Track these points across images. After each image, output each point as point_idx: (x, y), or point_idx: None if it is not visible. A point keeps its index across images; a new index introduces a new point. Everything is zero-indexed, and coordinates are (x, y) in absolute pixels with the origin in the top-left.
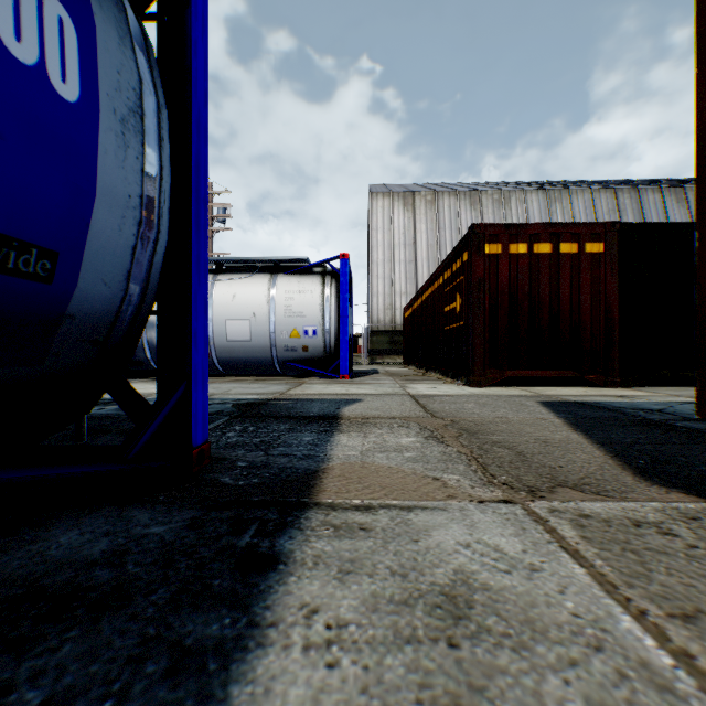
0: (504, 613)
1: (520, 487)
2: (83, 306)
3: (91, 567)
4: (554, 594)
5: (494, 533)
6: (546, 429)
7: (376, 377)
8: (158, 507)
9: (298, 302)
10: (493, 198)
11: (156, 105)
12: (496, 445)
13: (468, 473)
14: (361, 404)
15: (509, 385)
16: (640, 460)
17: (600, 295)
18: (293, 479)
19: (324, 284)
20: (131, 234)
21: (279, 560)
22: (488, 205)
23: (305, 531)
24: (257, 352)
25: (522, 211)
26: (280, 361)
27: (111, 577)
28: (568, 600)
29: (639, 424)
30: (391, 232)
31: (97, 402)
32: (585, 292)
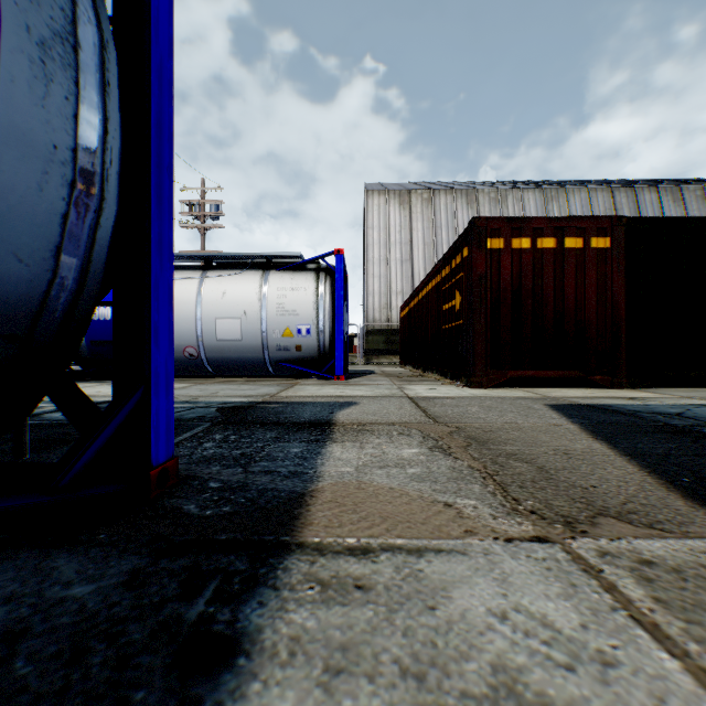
0: None
1: (552, 516)
2: None
3: None
4: None
5: (536, 593)
6: (563, 437)
7: (372, 378)
8: (93, 552)
9: (291, 300)
10: (490, 196)
11: (98, 39)
12: (512, 457)
13: (485, 497)
14: (356, 407)
15: (511, 386)
16: (683, 477)
17: (606, 292)
18: (274, 506)
19: (318, 281)
20: (60, 197)
21: (240, 648)
22: (484, 204)
23: (281, 591)
24: (248, 352)
25: (519, 209)
26: (272, 361)
27: None
28: None
29: (663, 430)
30: (386, 230)
31: (28, 412)
32: (590, 289)
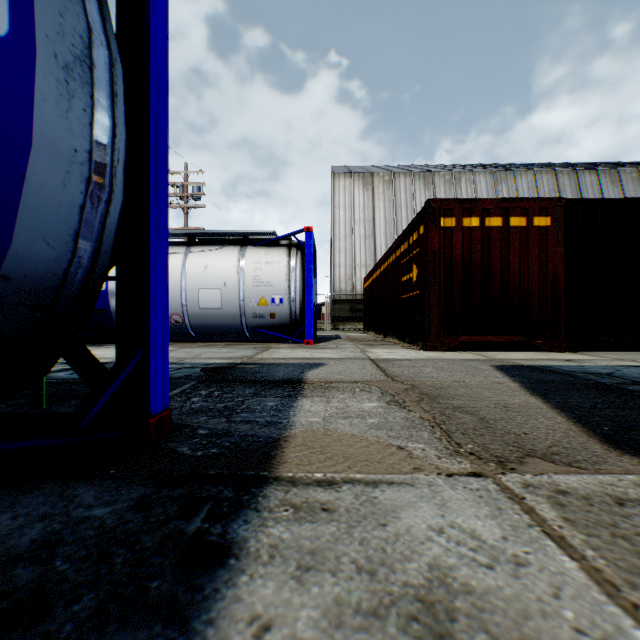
0: (494, 629)
1: (487, 457)
2: (21, 267)
3: (13, 563)
4: (548, 598)
5: (468, 514)
6: (504, 393)
7: (338, 342)
8: (106, 483)
9: (266, 273)
10: (445, 178)
11: (108, 58)
12: (458, 410)
13: (433, 442)
14: (324, 368)
15: (462, 350)
16: (603, 426)
17: (547, 265)
18: (254, 448)
19: (290, 255)
20: (79, 191)
21: (230, 552)
22: (440, 185)
23: (261, 512)
24: (227, 319)
25: (471, 190)
26: (249, 327)
27: (33, 577)
28: (566, 608)
29: (592, 387)
30: (351, 209)
31: (49, 369)
32: (533, 263)
